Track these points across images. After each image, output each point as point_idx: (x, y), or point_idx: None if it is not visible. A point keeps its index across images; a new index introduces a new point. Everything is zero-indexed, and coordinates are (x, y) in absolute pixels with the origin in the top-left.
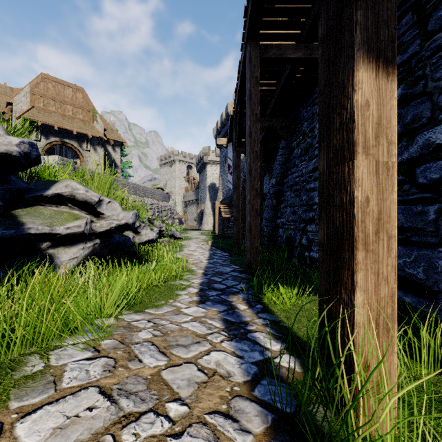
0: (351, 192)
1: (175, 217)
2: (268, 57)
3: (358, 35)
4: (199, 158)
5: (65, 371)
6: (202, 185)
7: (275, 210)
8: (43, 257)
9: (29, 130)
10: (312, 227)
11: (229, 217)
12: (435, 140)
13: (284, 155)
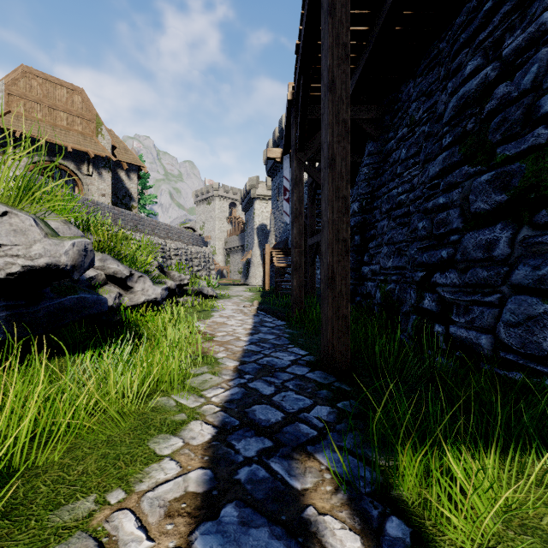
0: None
1: (210, 267)
2: None
3: None
4: (244, 192)
5: None
6: (248, 227)
7: (358, 252)
8: None
9: (3, 145)
10: (451, 277)
11: (284, 266)
12: None
13: (372, 164)
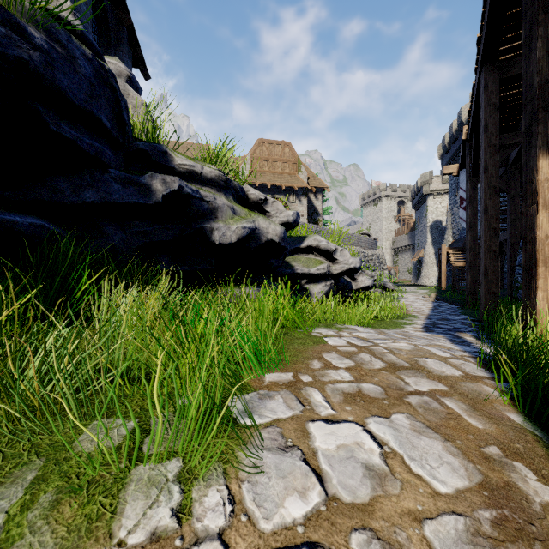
0: (535, 233)
1: (383, 267)
2: (512, 75)
3: (538, 140)
4: (415, 189)
5: (356, 329)
6: (419, 225)
7: None
8: (303, 290)
9: None
10: None
11: (463, 265)
12: None
13: None
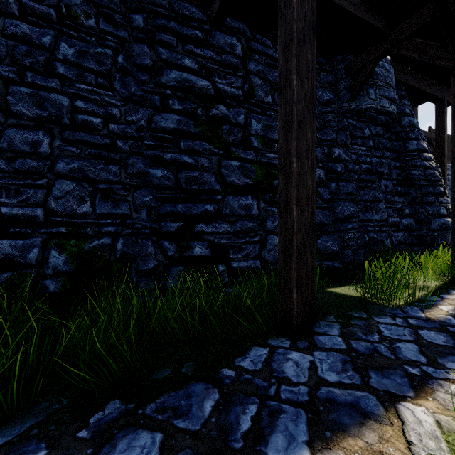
0: None
1: None
2: None
3: None
4: None
5: None
6: None
7: None
8: None
9: None
10: (225, 226)
11: None
12: (322, 177)
13: None
